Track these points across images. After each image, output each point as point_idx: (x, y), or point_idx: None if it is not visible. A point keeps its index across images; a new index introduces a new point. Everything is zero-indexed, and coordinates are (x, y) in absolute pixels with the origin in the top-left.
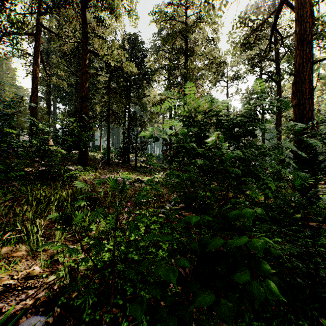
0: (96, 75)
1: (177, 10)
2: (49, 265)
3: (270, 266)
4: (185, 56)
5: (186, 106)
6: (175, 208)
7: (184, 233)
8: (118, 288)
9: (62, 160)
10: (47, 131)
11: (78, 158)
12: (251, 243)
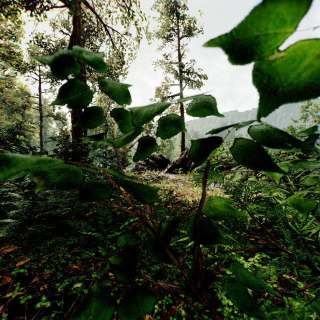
0: None
1: None
2: None
3: None
4: None
5: None
6: None
7: None
8: None
9: None
10: None
11: None
12: None
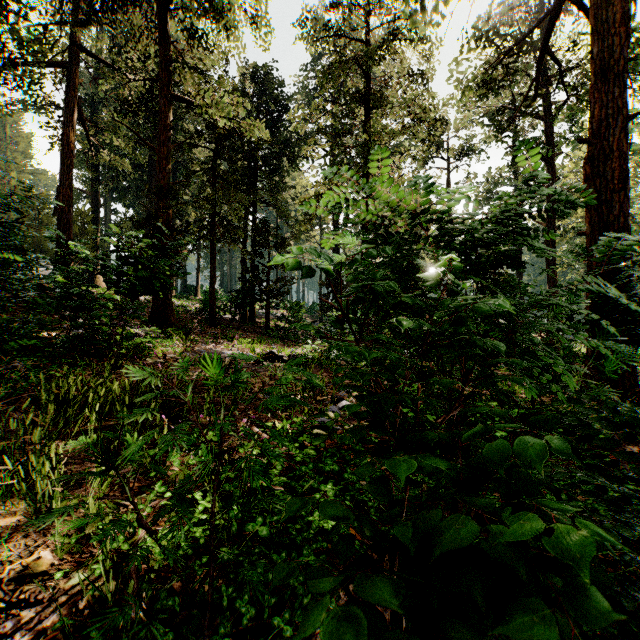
0: (187, 146)
1: (349, 15)
2: (75, 546)
3: (608, 603)
4: (366, 107)
5: (372, 201)
6: (352, 428)
7: (375, 497)
8: (222, 604)
9: (117, 316)
10: (86, 256)
11: (151, 311)
12: (556, 539)
